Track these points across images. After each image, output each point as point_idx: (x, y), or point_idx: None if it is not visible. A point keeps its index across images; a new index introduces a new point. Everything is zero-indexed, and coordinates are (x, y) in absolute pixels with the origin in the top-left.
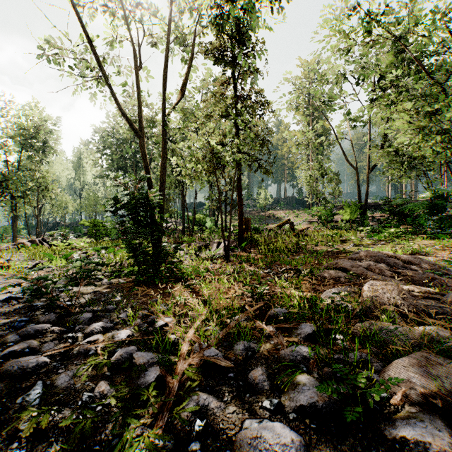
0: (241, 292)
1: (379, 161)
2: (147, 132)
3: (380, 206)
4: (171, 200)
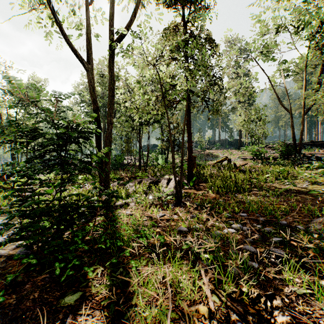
0: (224, 318)
1: (313, 104)
2: None
3: (303, 145)
4: (131, 142)
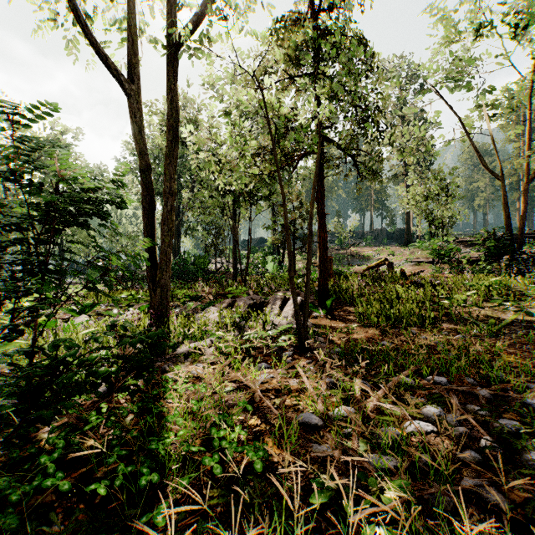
0: None
1: None
2: (186, 138)
3: None
4: (222, 233)
